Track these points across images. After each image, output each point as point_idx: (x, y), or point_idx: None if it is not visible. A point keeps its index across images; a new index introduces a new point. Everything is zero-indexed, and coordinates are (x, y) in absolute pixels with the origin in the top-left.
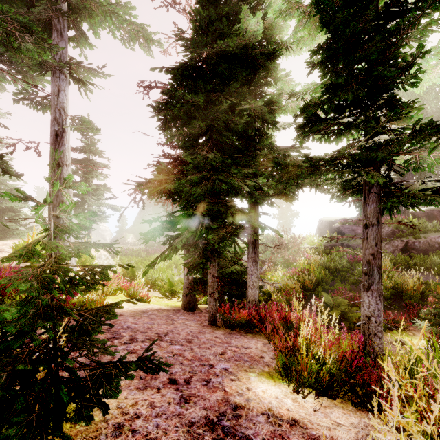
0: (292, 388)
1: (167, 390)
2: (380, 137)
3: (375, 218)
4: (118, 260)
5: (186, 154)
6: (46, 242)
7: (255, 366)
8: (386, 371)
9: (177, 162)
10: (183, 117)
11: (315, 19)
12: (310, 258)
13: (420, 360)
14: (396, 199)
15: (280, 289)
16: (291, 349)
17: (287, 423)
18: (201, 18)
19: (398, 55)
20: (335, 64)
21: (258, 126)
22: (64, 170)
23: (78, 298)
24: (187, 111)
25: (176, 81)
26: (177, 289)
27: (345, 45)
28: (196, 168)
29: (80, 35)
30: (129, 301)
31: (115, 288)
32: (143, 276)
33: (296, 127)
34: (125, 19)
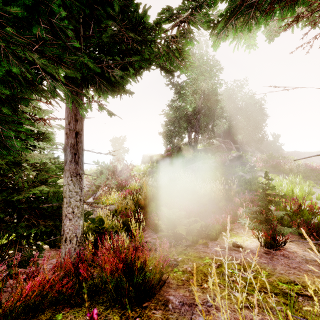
0: None
1: None
2: None
3: None
4: None
5: None
6: None
7: None
8: None
9: None
10: None
11: None
12: (139, 181)
13: None
14: None
15: (115, 211)
16: None
17: None
18: None
19: None
20: None
21: None
22: None
23: None
24: None
25: None
26: None
27: None
28: None
29: None
30: None
31: None
32: None
33: None
34: None
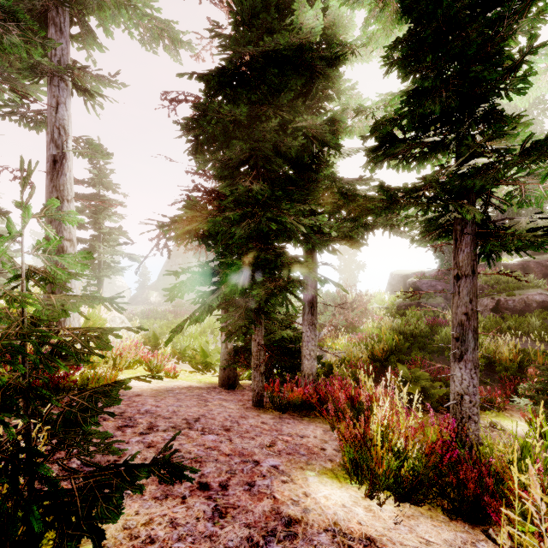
0: (364, 492)
1: (195, 500)
2: (477, 161)
3: (469, 267)
4: (138, 325)
5: (224, 185)
6: (11, 293)
7: (314, 461)
8: (515, 482)
9: (212, 196)
10: (220, 137)
11: (392, 9)
12: (380, 321)
13: (528, 451)
14: (496, 241)
15: (344, 360)
16: (363, 440)
17: (359, 543)
18: (243, 10)
19: (503, 49)
20: (420, 62)
21: (316, 153)
22: (64, 207)
23: (81, 373)
24: (225, 130)
25: (210, 90)
26: (212, 361)
27: (434, 34)
28: (236, 204)
29: (86, 33)
30: (140, 379)
31: (132, 360)
32: (166, 344)
33: (366, 150)
34: (145, 13)
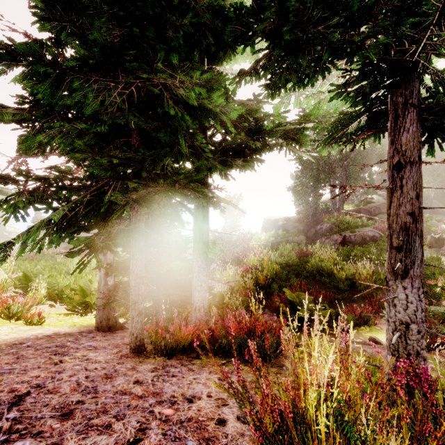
0: None
1: None
2: None
3: (415, 151)
4: (17, 267)
5: None
6: None
7: None
8: None
9: None
10: None
11: None
12: (259, 255)
13: None
14: None
15: (232, 290)
16: None
17: None
18: None
19: None
20: None
21: None
22: None
23: None
24: None
25: None
26: (92, 301)
27: None
28: None
29: None
30: None
31: None
32: None
33: None
34: None
